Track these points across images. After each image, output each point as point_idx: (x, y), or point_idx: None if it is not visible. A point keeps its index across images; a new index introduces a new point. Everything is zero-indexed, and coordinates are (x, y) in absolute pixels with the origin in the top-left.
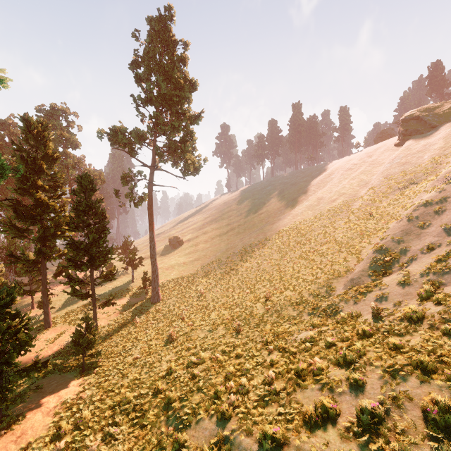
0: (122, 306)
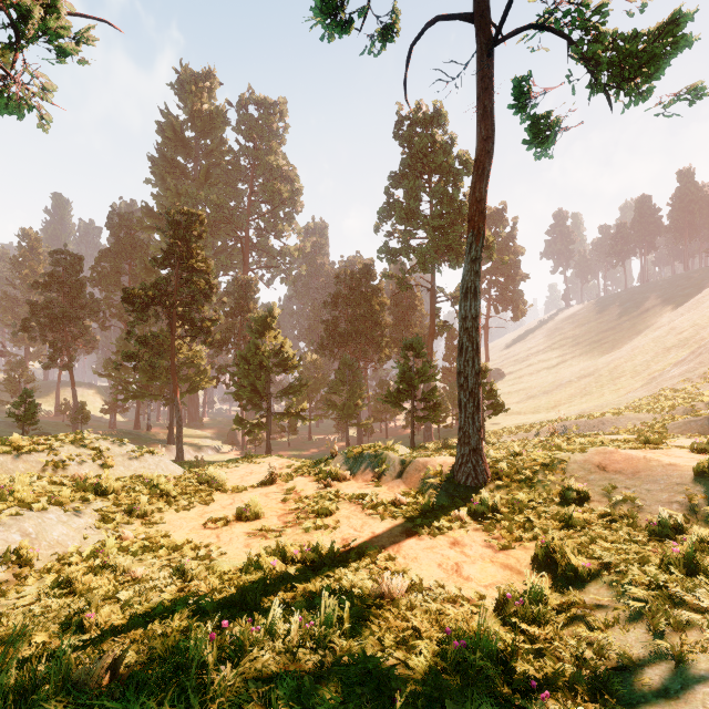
0: None
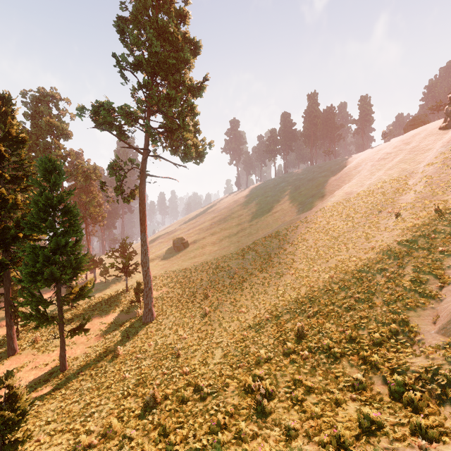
0: (108, 326)
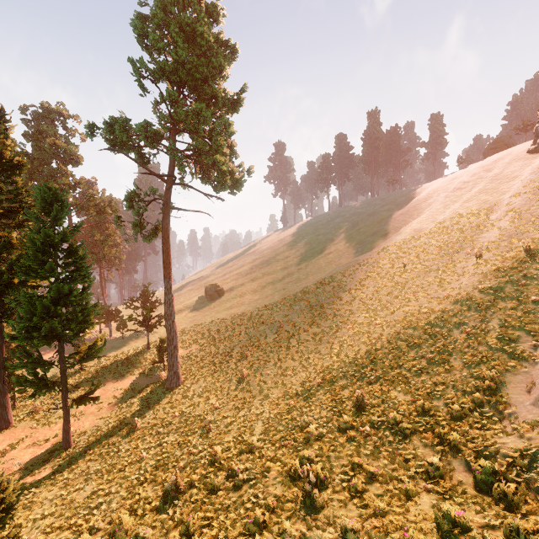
0: (124, 392)
